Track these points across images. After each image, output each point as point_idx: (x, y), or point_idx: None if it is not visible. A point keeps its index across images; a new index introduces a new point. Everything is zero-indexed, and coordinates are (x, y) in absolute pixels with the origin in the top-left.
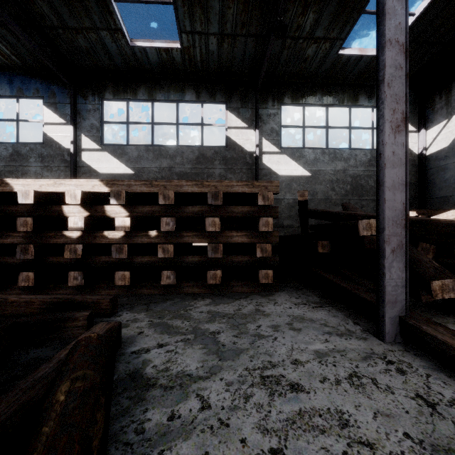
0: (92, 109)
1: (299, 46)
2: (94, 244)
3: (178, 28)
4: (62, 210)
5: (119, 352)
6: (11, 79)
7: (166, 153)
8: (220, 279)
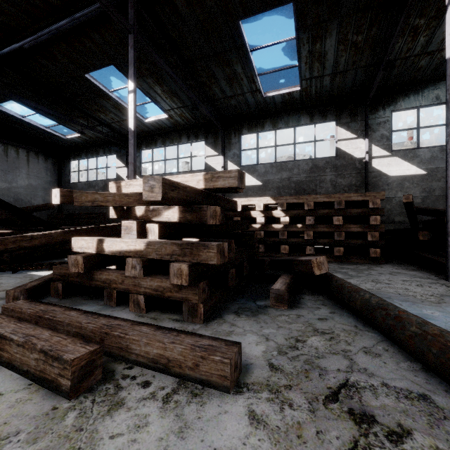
0: (234, 143)
1: (410, 62)
2: (266, 231)
3: (300, 79)
4: (250, 214)
5: None
6: (188, 132)
7: (285, 167)
8: (342, 253)
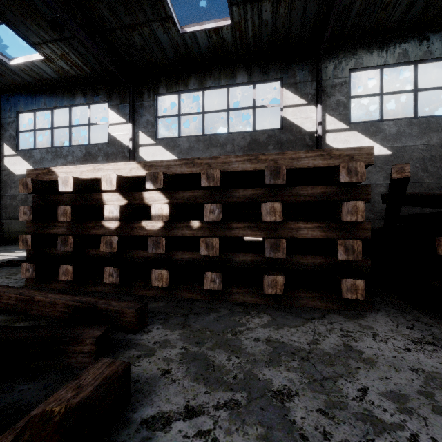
0: (147, 106)
1: None
2: (133, 236)
3: (228, 1)
4: (101, 198)
5: (124, 416)
6: (84, 89)
7: (216, 142)
8: (281, 288)
